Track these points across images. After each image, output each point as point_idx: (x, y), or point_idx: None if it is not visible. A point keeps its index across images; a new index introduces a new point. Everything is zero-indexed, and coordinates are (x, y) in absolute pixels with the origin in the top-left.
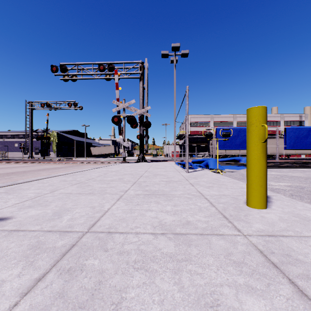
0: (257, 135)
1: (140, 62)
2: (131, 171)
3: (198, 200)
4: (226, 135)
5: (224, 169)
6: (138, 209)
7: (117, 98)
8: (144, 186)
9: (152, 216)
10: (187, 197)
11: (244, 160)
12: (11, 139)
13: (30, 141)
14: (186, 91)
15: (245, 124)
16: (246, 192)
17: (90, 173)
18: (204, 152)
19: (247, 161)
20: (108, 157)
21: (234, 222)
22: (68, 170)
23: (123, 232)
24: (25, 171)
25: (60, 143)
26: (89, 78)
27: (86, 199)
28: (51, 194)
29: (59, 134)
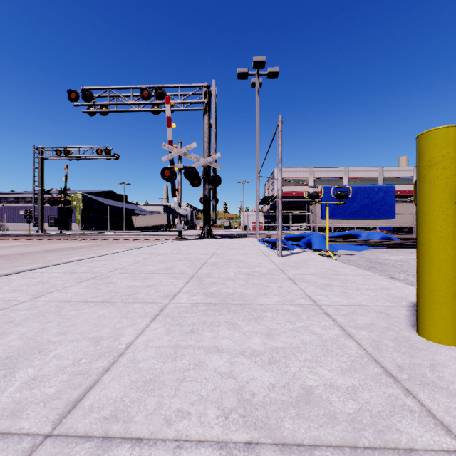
0: (447, 188)
1: (204, 86)
2: (190, 254)
3: (312, 319)
4: (342, 196)
5: (336, 251)
6: (191, 345)
7: (170, 141)
8: (208, 284)
9: (221, 370)
10: (290, 311)
11: (364, 236)
12: (15, 203)
13: (40, 207)
14: (279, 124)
15: (360, 181)
16: (417, 306)
17: (121, 258)
18: (300, 223)
19: (419, 242)
20: (157, 231)
21: (419, 392)
22: (91, 252)
23: (142, 435)
24: (24, 253)
25: (87, 209)
26: (126, 111)
27: (91, 318)
28: (30, 304)
29: (85, 197)
